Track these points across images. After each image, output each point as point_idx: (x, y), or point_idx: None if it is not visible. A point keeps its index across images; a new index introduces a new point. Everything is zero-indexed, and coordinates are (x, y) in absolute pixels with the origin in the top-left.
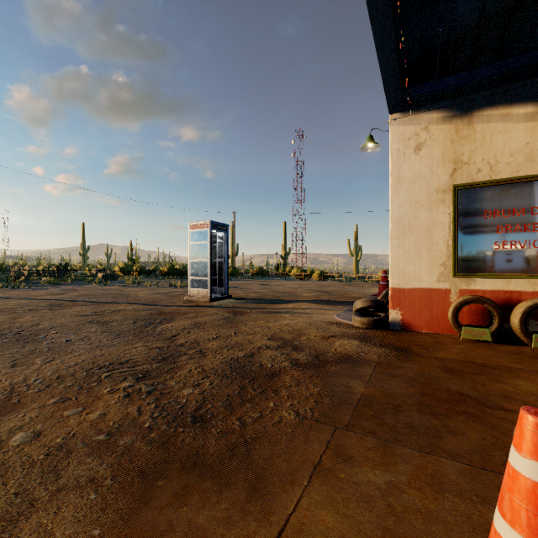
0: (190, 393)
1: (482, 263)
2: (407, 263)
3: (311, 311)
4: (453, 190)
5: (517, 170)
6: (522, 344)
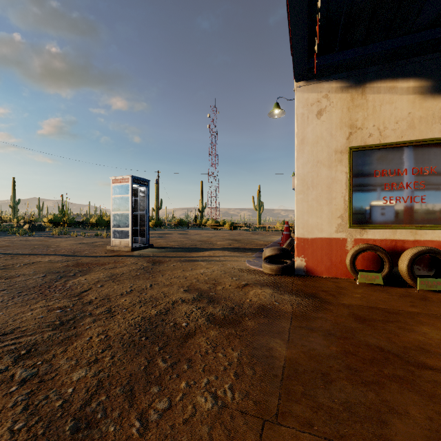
0: (81, 377)
1: (372, 216)
2: (310, 215)
3: (225, 258)
4: (349, 151)
5: (401, 135)
6: (407, 286)
